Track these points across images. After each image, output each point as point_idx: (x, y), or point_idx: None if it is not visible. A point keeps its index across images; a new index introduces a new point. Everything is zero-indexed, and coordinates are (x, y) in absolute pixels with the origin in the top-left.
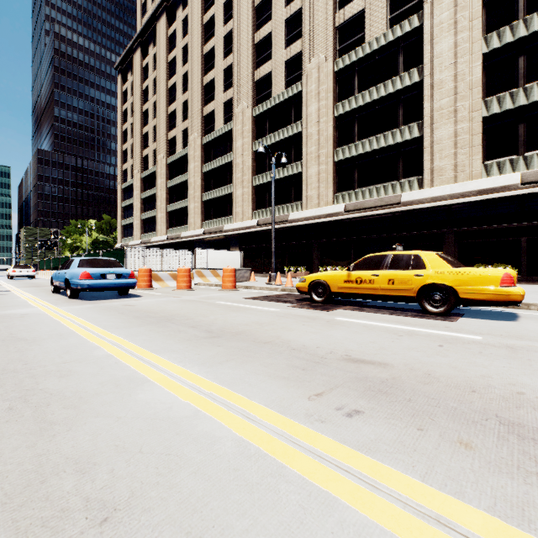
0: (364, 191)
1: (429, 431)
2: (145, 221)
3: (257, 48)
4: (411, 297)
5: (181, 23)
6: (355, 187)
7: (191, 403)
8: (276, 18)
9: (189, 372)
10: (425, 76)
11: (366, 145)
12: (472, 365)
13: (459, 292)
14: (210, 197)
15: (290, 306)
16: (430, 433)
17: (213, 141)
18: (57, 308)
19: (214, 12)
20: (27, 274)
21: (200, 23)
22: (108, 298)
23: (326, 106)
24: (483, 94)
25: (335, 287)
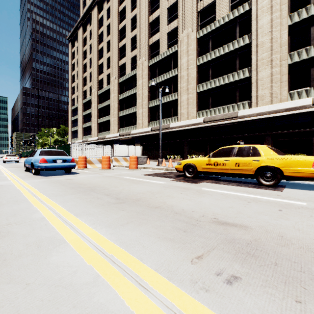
0: (215, 109)
1: (307, 304)
2: (84, 128)
3: (151, 25)
4: (251, 174)
5: (106, 12)
6: (209, 108)
7: (93, 267)
8: (162, 7)
9: (97, 234)
10: (253, 40)
11: (216, 82)
12: (310, 227)
13: (284, 171)
14: (123, 114)
15: (171, 180)
16: (310, 307)
17: (125, 81)
18: (23, 181)
19: (125, 4)
20: (14, 160)
21: (117, 11)
22: (58, 174)
23: (192, 59)
24: (288, 50)
25: (200, 168)
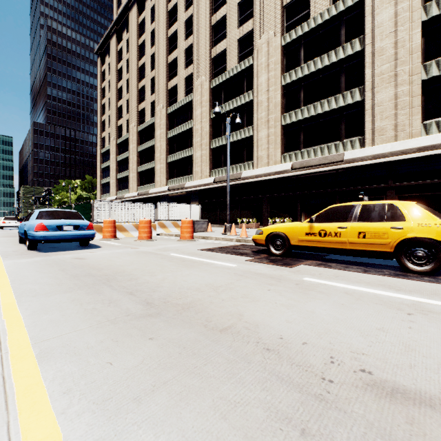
0: (309, 151)
1: None
2: (119, 180)
3: (214, 29)
4: (387, 252)
5: (149, 12)
6: (300, 148)
7: None
8: (230, 2)
9: None
10: (367, 45)
11: (311, 109)
12: None
13: None
14: (174, 158)
15: (247, 260)
16: None
17: (176, 111)
18: None
19: None
20: (15, 225)
21: (165, 10)
22: (67, 249)
23: (275, 76)
24: (422, 59)
25: (296, 239)
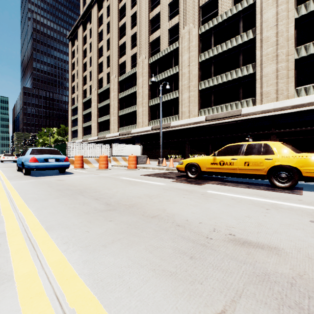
0: (217, 107)
1: None
2: (84, 128)
3: (151, 22)
4: (262, 175)
5: (106, 9)
6: (212, 106)
7: None
8: (162, 3)
9: (65, 262)
10: (257, 34)
11: (219, 79)
12: None
13: (302, 171)
14: (123, 113)
15: (172, 181)
16: None
17: (125, 79)
18: (8, 182)
19: (125, 1)
20: (11, 159)
21: (117, 8)
22: (51, 174)
23: (194, 55)
24: (295, 44)
25: (204, 167)
